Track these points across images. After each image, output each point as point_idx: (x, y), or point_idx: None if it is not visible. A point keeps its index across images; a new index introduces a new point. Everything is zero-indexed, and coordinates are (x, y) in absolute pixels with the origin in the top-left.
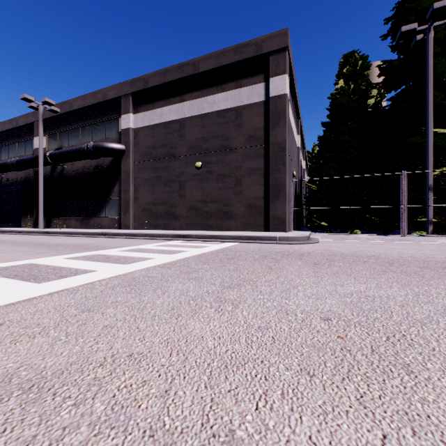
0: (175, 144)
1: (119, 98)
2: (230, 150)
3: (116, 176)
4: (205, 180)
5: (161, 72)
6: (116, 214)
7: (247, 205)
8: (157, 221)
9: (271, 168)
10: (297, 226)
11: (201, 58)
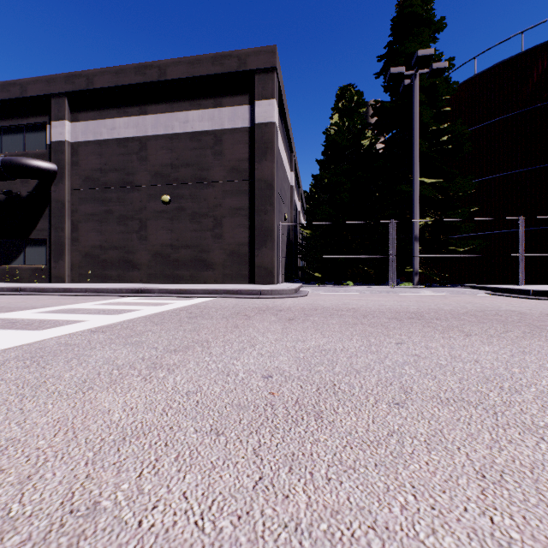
0: (134, 169)
1: (47, 97)
2: (207, 183)
3: (43, 207)
4: (176, 218)
5: (113, 70)
6: (42, 262)
7: (229, 252)
8: (108, 271)
9: (257, 209)
10: (291, 277)
11: (170, 62)
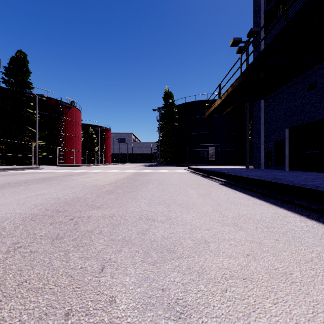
0: None
1: None
2: None
3: None
4: None
5: None
6: None
7: None
8: None
9: None
10: None
11: None
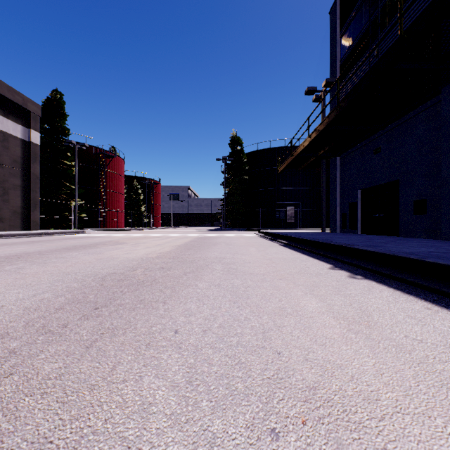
0: None
1: None
2: None
3: None
4: None
5: None
6: None
7: (13, 212)
8: None
9: (32, 189)
10: None
11: None
